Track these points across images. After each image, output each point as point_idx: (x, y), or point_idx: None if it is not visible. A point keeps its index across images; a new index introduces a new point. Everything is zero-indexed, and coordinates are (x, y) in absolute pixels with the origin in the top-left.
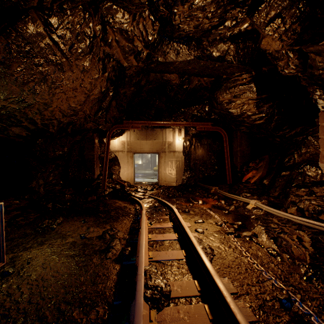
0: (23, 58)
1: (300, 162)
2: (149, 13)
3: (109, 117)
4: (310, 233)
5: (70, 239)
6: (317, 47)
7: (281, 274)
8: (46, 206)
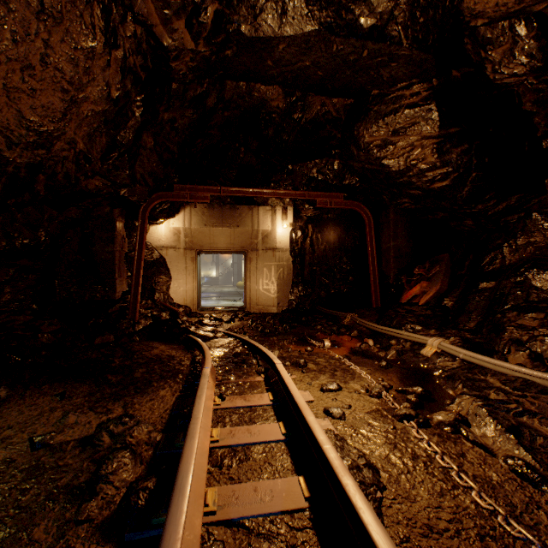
0: None
1: (516, 263)
2: None
3: (140, 173)
4: None
5: None
6: None
7: None
8: None
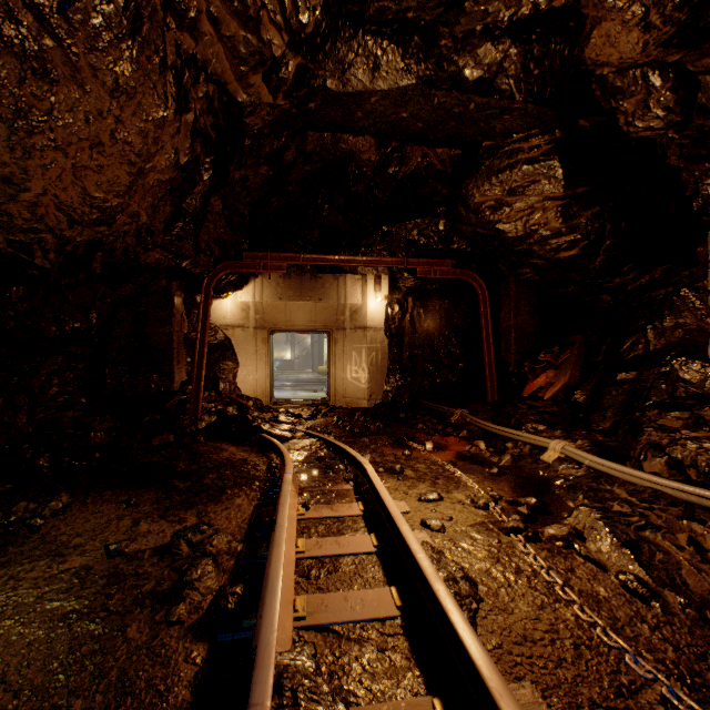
0: None
1: (662, 350)
2: None
3: (206, 241)
4: None
5: (75, 559)
6: None
7: (678, 659)
8: (32, 464)
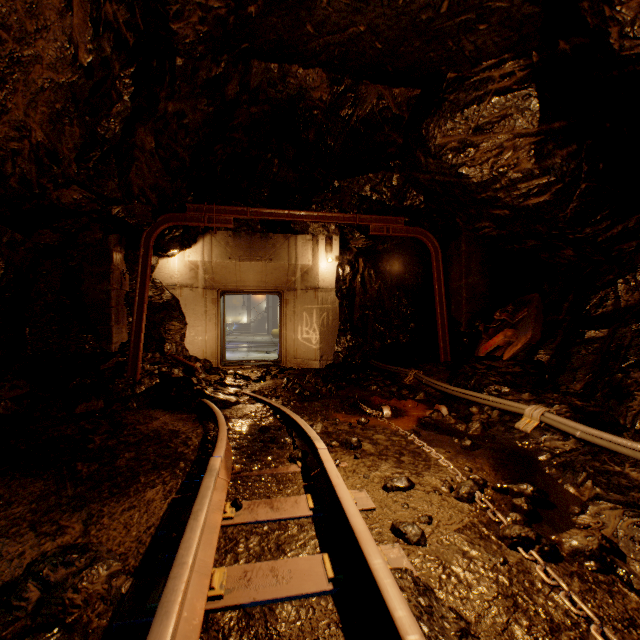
0: None
1: (637, 305)
2: None
3: (139, 185)
4: None
5: None
6: None
7: None
8: None
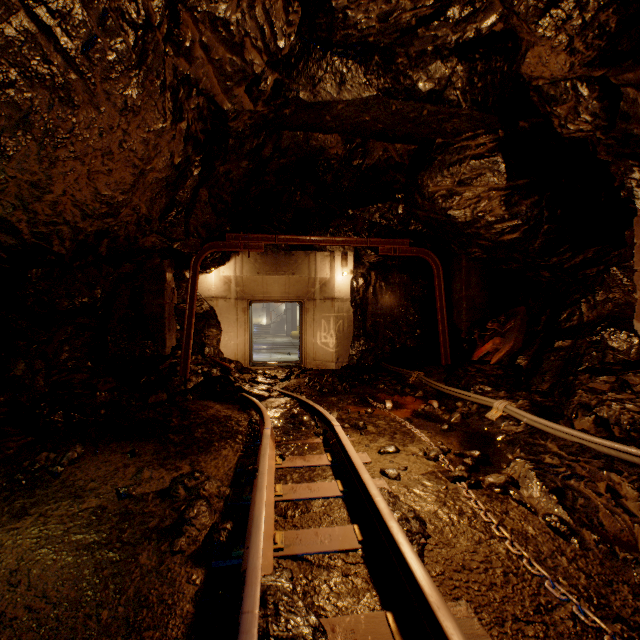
0: None
1: (594, 321)
2: None
3: (194, 225)
4: (635, 477)
5: (92, 500)
6: None
7: (589, 585)
8: (49, 419)
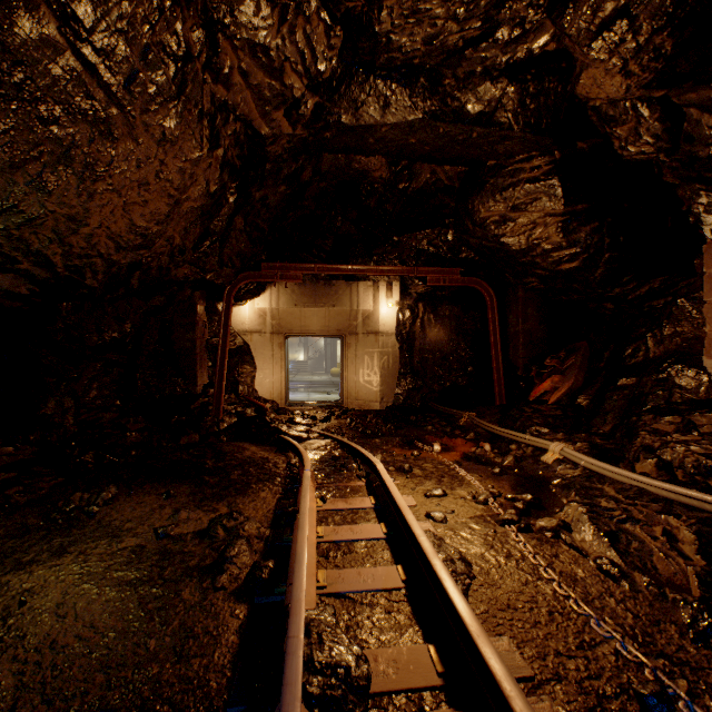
0: (8, 101)
1: (660, 357)
2: (319, 5)
3: (228, 254)
4: (693, 521)
5: (130, 539)
6: (705, 93)
7: (635, 624)
8: (79, 460)
